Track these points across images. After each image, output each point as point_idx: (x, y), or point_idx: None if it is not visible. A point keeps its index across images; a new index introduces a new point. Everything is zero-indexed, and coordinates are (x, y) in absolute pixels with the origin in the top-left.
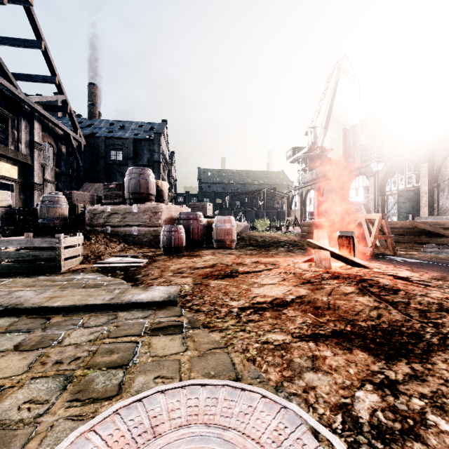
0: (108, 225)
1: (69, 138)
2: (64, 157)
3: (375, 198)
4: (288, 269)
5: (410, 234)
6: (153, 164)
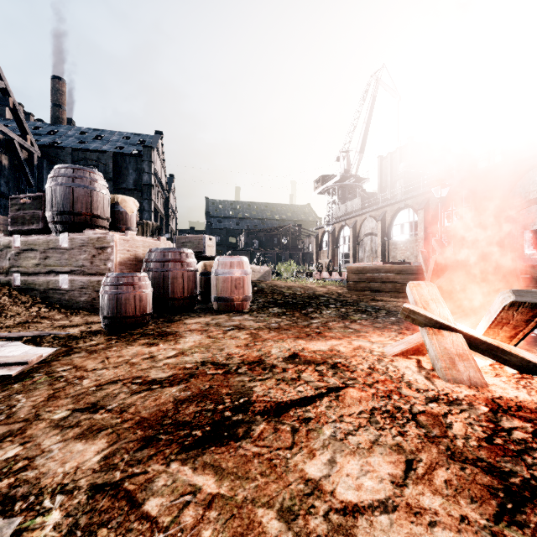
0: (16, 271)
1: (12, 145)
2: (5, 172)
3: (425, 236)
4: (384, 392)
5: None
6: (142, 188)
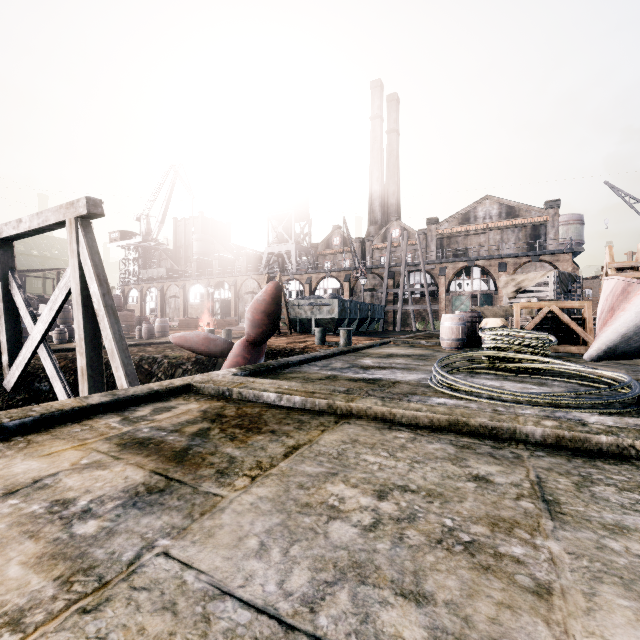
0: None
1: None
2: None
3: (208, 302)
4: None
5: (223, 324)
6: None
